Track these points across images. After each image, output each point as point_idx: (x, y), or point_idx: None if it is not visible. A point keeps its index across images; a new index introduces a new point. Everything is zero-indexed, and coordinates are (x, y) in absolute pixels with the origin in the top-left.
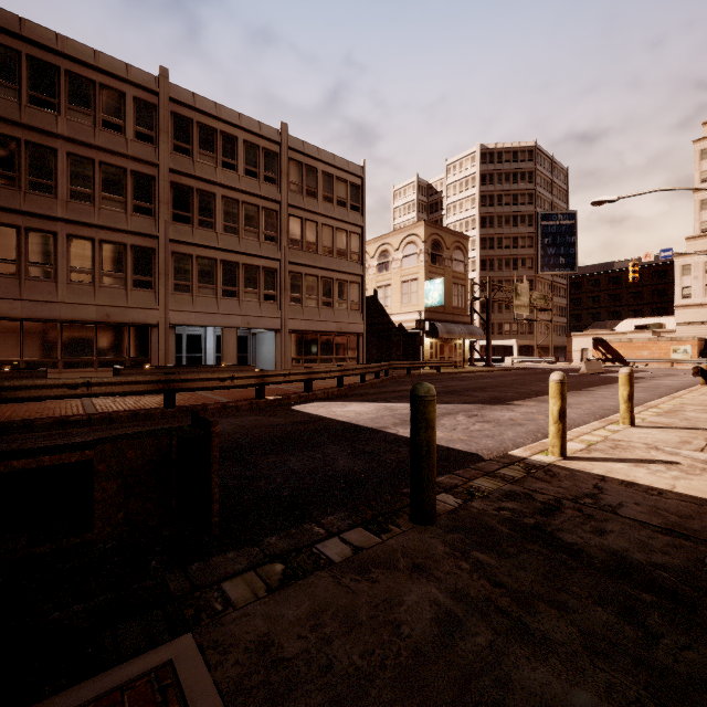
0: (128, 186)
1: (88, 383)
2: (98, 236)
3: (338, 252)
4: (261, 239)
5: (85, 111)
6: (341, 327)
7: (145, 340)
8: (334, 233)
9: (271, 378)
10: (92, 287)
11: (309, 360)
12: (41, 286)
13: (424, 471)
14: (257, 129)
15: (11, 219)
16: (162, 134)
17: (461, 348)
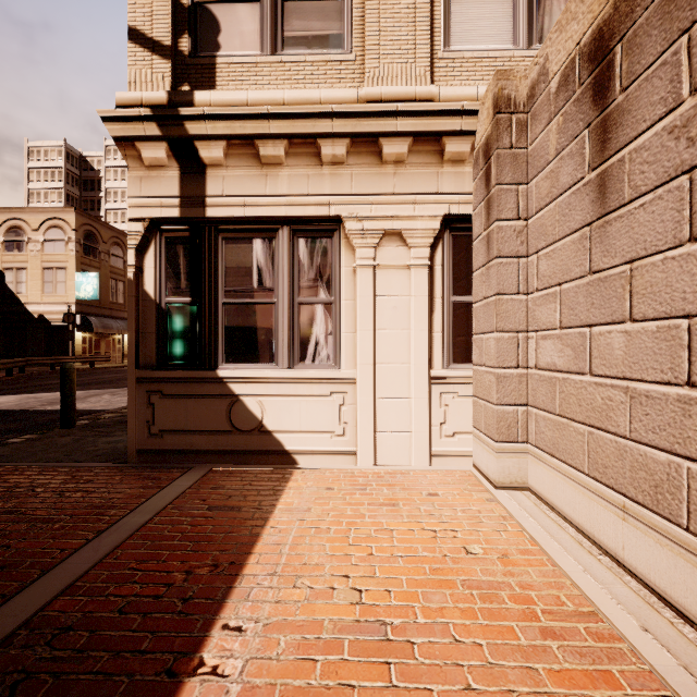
0: None
1: None
2: None
3: None
4: None
5: None
6: None
7: None
8: None
9: None
10: None
11: None
12: None
13: (69, 403)
14: None
15: None
16: None
17: (120, 343)
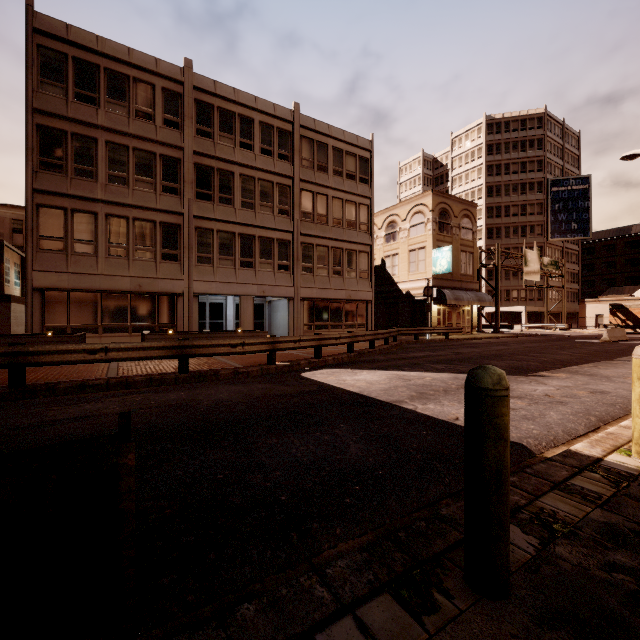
0: (157, 168)
1: (106, 349)
2: (132, 215)
3: (347, 223)
4: (275, 213)
5: (121, 103)
6: (351, 295)
7: (172, 308)
8: (343, 205)
9: (281, 344)
10: (126, 261)
11: (320, 326)
12: (84, 260)
13: (493, 510)
14: (272, 110)
15: (60, 202)
16: (187, 119)
17: (469, 315)
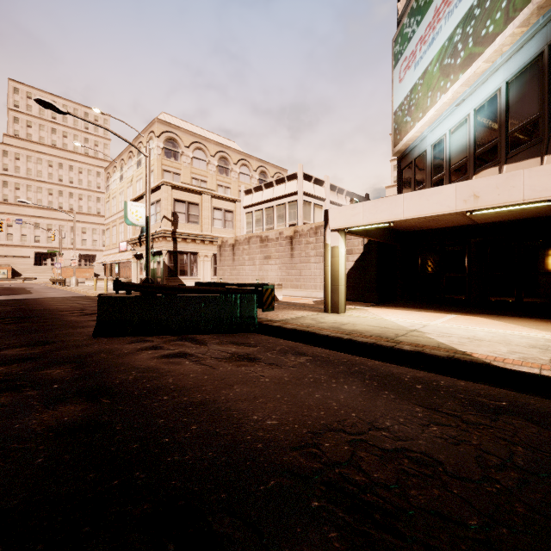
0: None
1: None
2: None
3: None
4: None
5: None
6: None
7: None
8: None
9: None
10: None
11: None
12: None
13: None
14: None
15: None
16: None
17: None
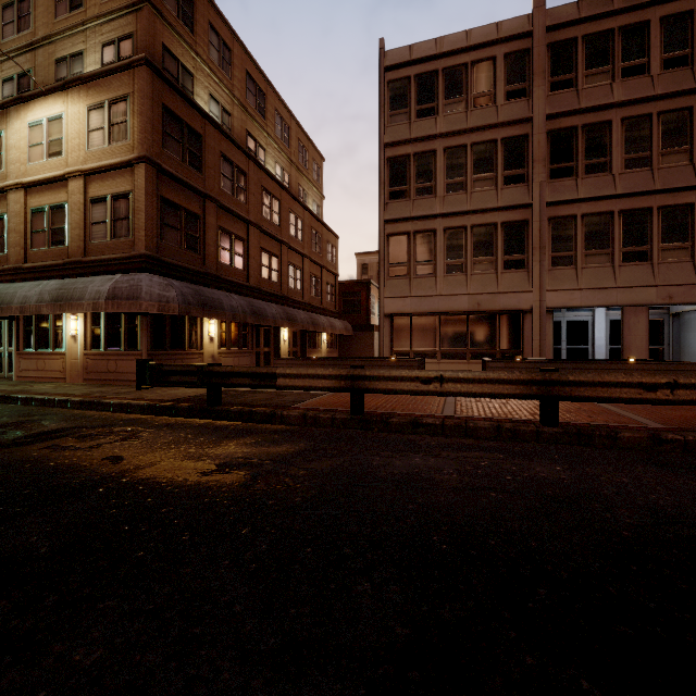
0: (498, 158)
1: (441, 378)
2: (470, 223)
3: None
4: (695, 159)
5: (458, 99)
6: None
7: (516, 329)
8: None
9: None
10: (464, 277)
11: None
12: (424, 282)
13: None
14: None
15: (404, 227)
16: (536, 78)
17: None
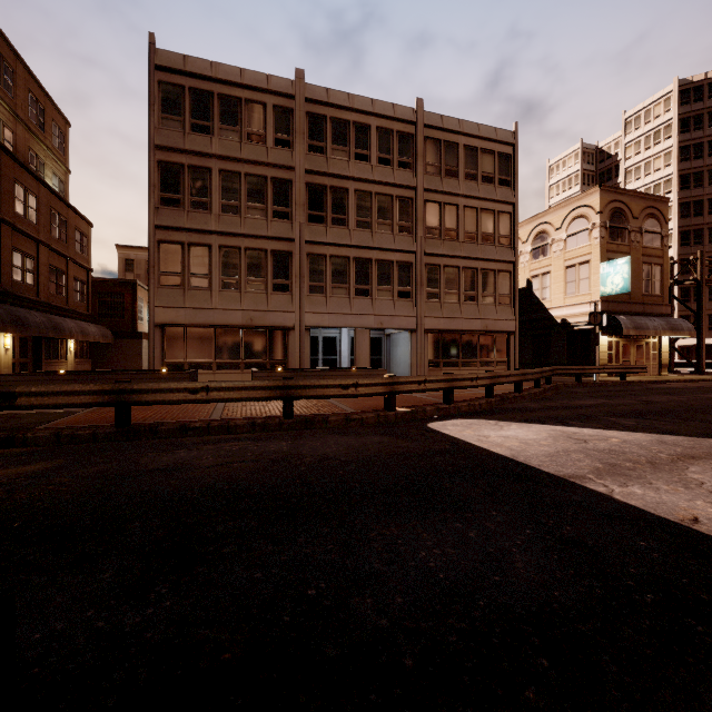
0: (268, 193)
1: (207, 388)
2: (244, 245)
3: (483, 237)
4: (394, 231)
5: (233, 128)
6: (487, 325)
7: (283, 343)
8: (478, 215)
9: (402, 386)
10: (238, 293)
11: (449, 364)
12: (199, 295)
13: None
14: (391, 112)
15: (178, 236)
16: (298, 136)
17: (655, 349)
